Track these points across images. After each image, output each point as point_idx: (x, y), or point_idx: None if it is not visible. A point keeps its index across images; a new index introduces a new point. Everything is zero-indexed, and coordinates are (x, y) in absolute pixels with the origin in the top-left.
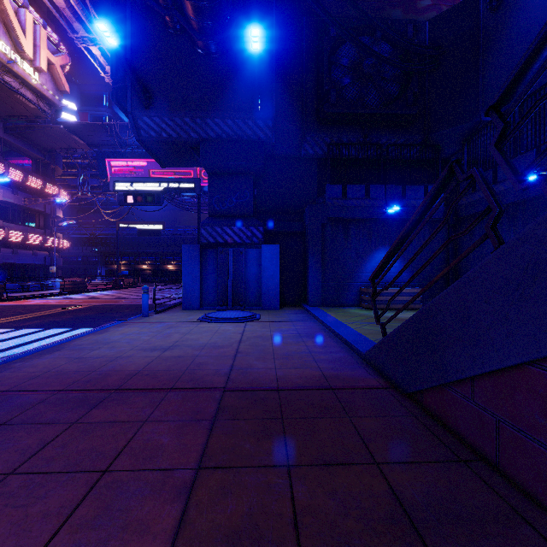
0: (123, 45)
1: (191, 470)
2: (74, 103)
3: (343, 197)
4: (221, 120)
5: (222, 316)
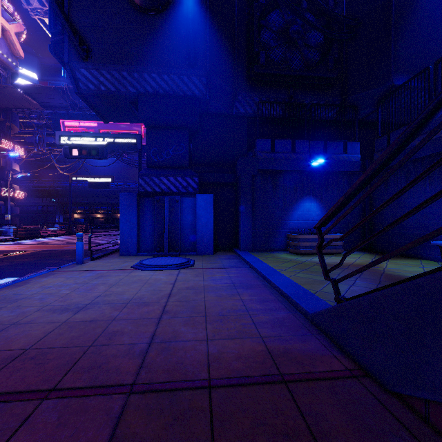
0: None
1: None
2: (35, 73)
3: (271, 150)
4: (158, 75)
5: (156, 263)
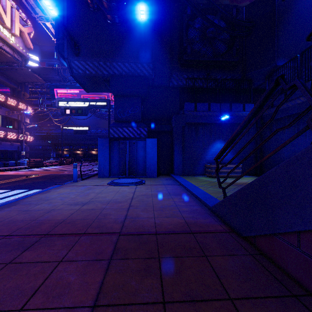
0: (62, 18)
1: (88, 308)
2: (37, 57)
3: (194, 110)
4: (122, 63)
5: (122, 182)
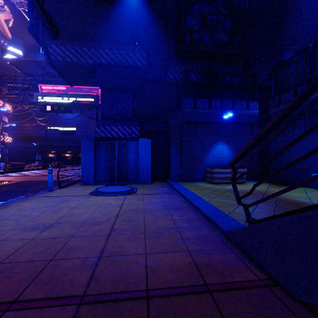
0: None
1: None
2: (21, 51)
3: (194, 107)
4: (110, 50)
5: (108, 190)
